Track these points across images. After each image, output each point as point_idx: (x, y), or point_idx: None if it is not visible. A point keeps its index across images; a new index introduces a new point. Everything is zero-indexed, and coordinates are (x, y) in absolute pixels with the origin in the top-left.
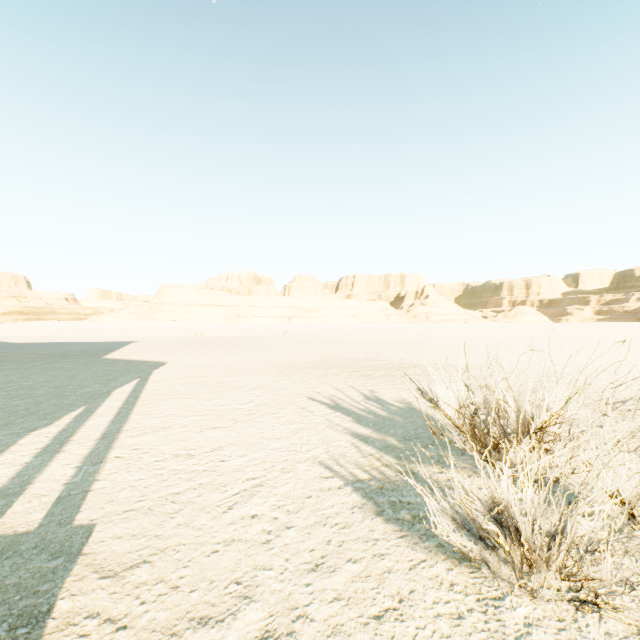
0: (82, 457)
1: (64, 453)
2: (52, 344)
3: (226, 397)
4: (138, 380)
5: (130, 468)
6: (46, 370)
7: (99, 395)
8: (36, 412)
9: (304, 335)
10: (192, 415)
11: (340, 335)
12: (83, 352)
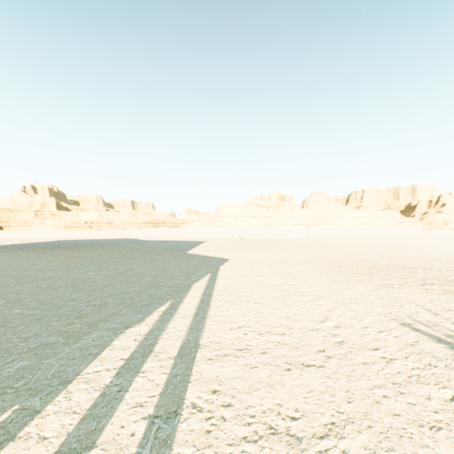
0: (157, 392)
1: (142, 376)
2: (161, 241)
3: (293, 307)
4: (209, 275)
5: (210, 449)
6: (153, 261)
7: (182, 288)
8: (136, 302)
9: (327, 239)
10: (266, 332)
11: (361, 240)
12: (176, 248)
